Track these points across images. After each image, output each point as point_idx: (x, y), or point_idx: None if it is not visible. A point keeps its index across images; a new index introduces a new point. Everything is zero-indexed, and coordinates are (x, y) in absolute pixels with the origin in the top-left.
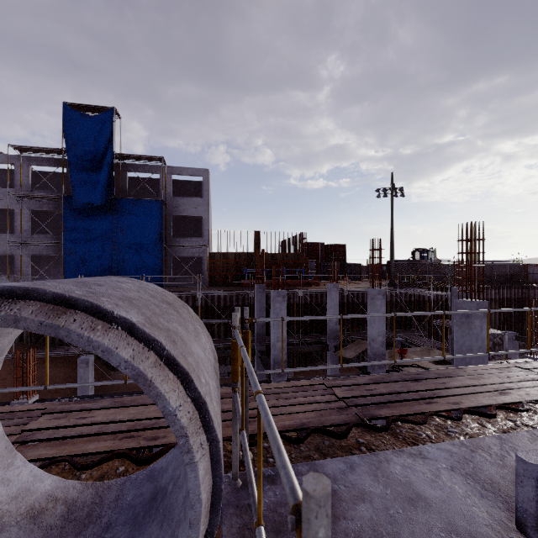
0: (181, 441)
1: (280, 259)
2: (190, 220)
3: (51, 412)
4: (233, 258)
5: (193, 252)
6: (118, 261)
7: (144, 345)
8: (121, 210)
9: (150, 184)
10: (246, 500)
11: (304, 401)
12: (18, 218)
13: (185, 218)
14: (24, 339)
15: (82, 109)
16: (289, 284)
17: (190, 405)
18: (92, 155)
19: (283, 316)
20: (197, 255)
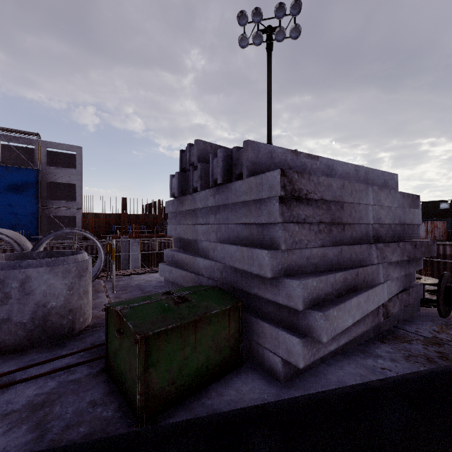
0: (99, 249)
1: (143, 218)
2: (63, 185)
3: None
4: (104, 217)
5: (68, 212)
6: None
7: (93, 237)
8: None
9: (22, 152)
10: (110, 280)
11: (134, 272)
12: None
13: (58, 183)
14: None
15: None
16: (149, 237)
17: (100, 246)
18: None
19: (138, 254)
20: (71, 215)
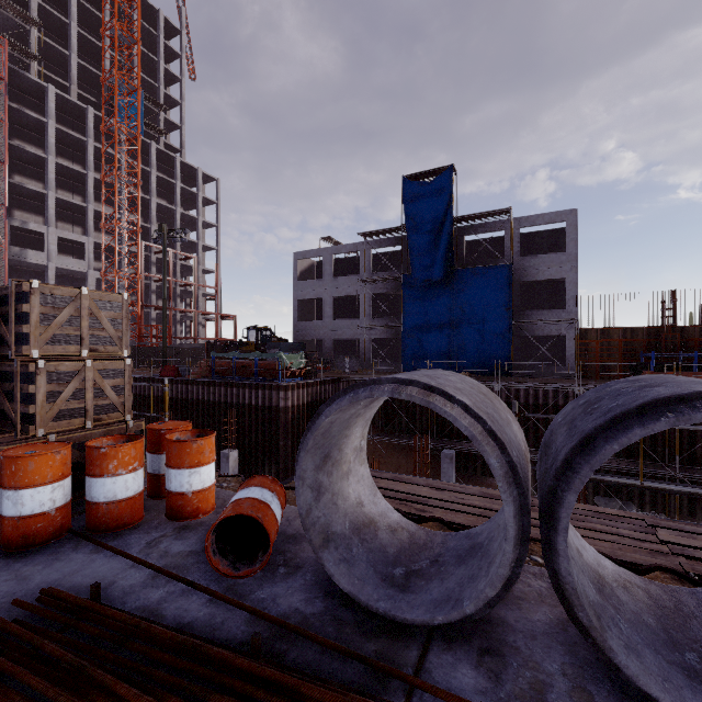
0: None
1: None
2: (540, 286)
3: (660, 526)
4: (619, 336)
5: (552, 329)
6: (456, 344)
7: None
8: (460, 283)
9: (484, 246)
10: None
11: None
12: (362, 303)
13: (532, 283)
14: (376, 422)
15: (418, 178)
16: None
17: None
18: (430, 226)
19: None
20: (557, 334)
